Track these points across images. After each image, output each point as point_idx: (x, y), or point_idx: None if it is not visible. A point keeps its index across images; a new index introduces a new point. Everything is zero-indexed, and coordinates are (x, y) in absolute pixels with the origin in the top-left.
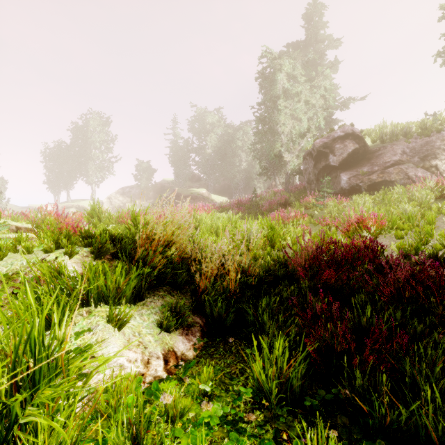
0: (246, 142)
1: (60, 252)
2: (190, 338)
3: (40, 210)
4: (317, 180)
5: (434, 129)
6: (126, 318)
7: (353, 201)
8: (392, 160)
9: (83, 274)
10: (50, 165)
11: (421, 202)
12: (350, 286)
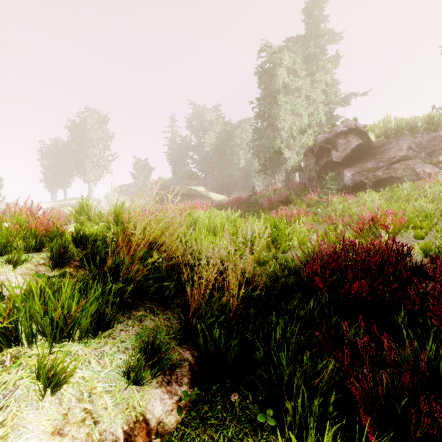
0: (245, 139)
1: (2, 259)
2: (174, 389)
3: (9, 206)
4: (318, 177)
5: (441, 124)
6: (65, 373)
7: (359, 198)
8: (398, 155)
9: (11, 298)
10: (47, 163)
11: (434, 199)
12: (383, 301)
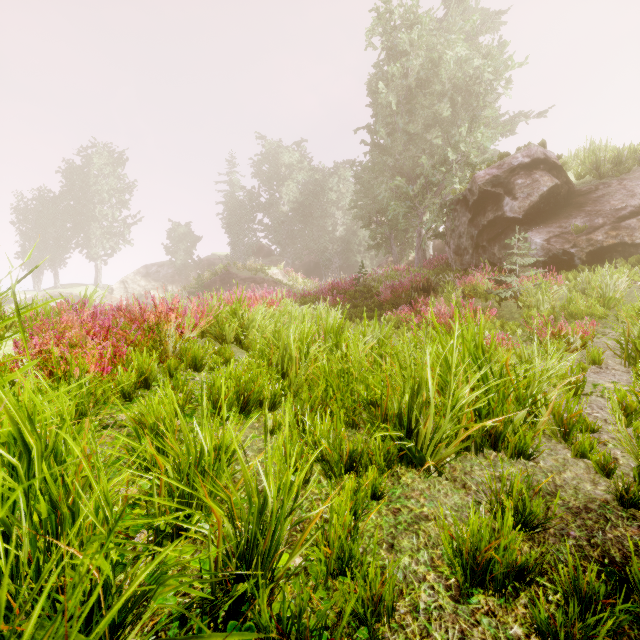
0: (343, 194)
1: None
2: None
3: None
4: (476, 247)
5: None
6: None
7: (583, 280)
8: (629, 205)
9: None
10: (26, 227)
11: None
12: None
